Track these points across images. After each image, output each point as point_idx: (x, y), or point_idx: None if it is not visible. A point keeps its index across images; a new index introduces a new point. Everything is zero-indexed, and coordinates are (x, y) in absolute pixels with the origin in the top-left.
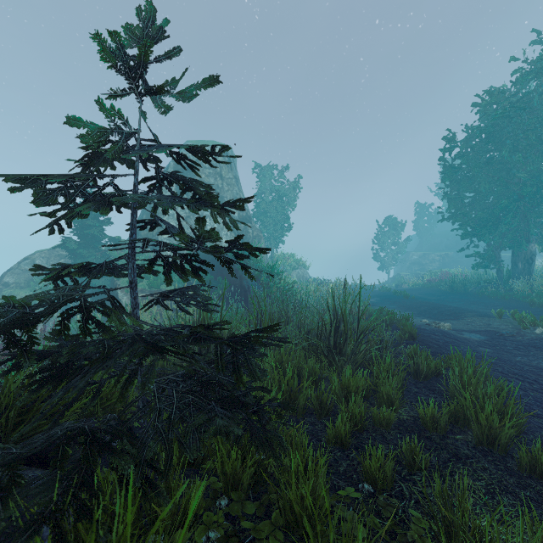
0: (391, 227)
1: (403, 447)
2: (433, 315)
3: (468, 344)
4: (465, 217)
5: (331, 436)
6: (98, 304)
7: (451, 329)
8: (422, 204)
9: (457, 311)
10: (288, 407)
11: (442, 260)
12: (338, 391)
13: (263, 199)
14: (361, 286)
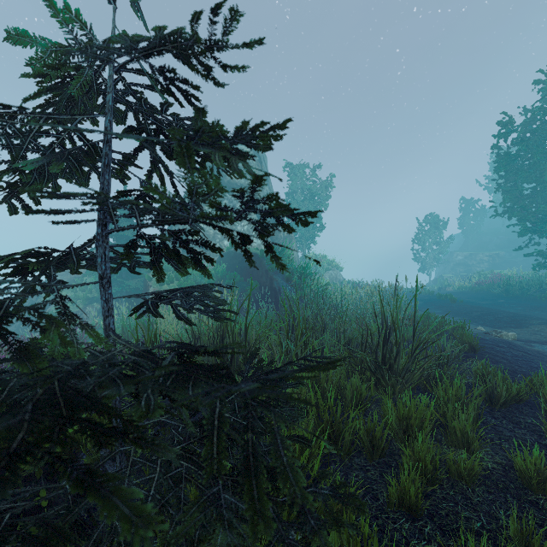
0: (432, 226)
1: (510, 529)
2: (489, 322)
3: (543, 358)
4: (523, 211)
5: (394, 497)
6: (29, 310)
7: (517, 339)
8: (468, 200)
9: (519, 318)
10: (349, 502)
11: (492, 261)
12: (396, 424)
13: (294, 199)
14: (416, 287)
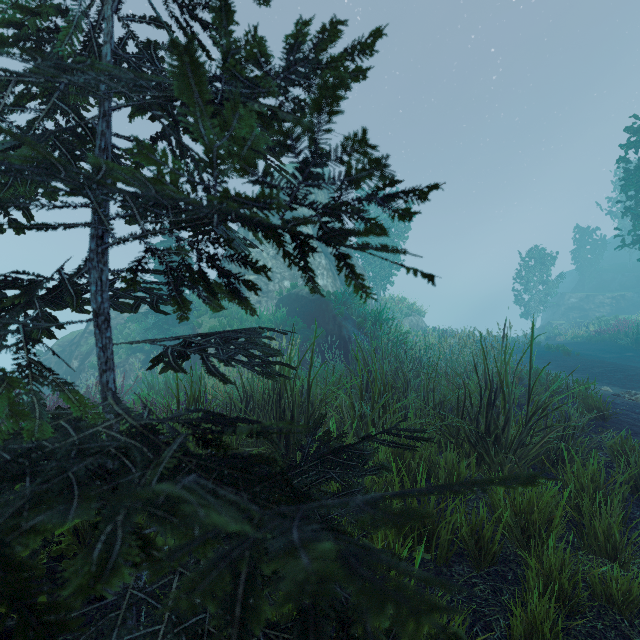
0: (538, 261)
1: None
2: (617, 380)
3: None
4: None
5: (518, 631)
6: None
7: None
8: (584, 229)
9: None
10: None
11: (615, 304)
12: (512, 520)
13: None
14: (532, 335)
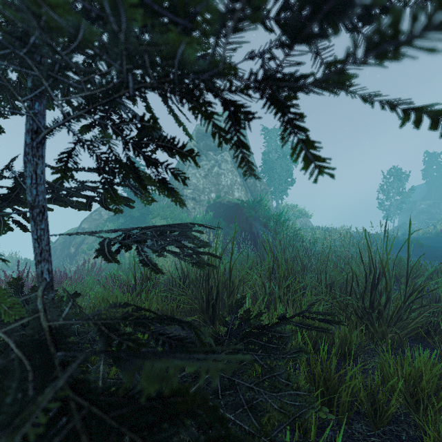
0: (396, 177)
1: None
2: None
3: None
4: None
5: None
6: None
7: None
8: (431, 154)
9: None
10: None
11: None
12: (403, 387)
13: (269, 158)
14: (409, 231)
